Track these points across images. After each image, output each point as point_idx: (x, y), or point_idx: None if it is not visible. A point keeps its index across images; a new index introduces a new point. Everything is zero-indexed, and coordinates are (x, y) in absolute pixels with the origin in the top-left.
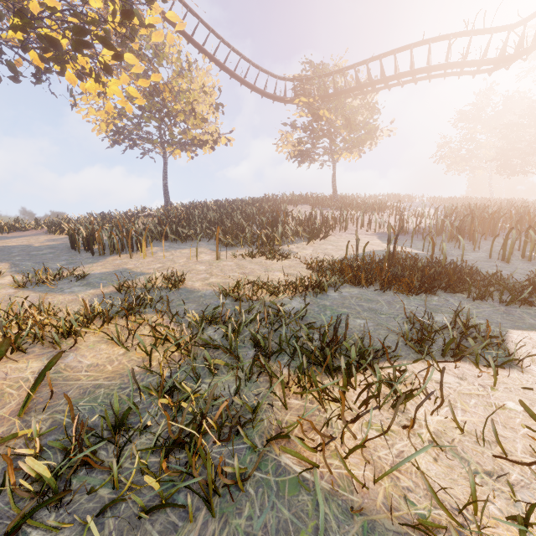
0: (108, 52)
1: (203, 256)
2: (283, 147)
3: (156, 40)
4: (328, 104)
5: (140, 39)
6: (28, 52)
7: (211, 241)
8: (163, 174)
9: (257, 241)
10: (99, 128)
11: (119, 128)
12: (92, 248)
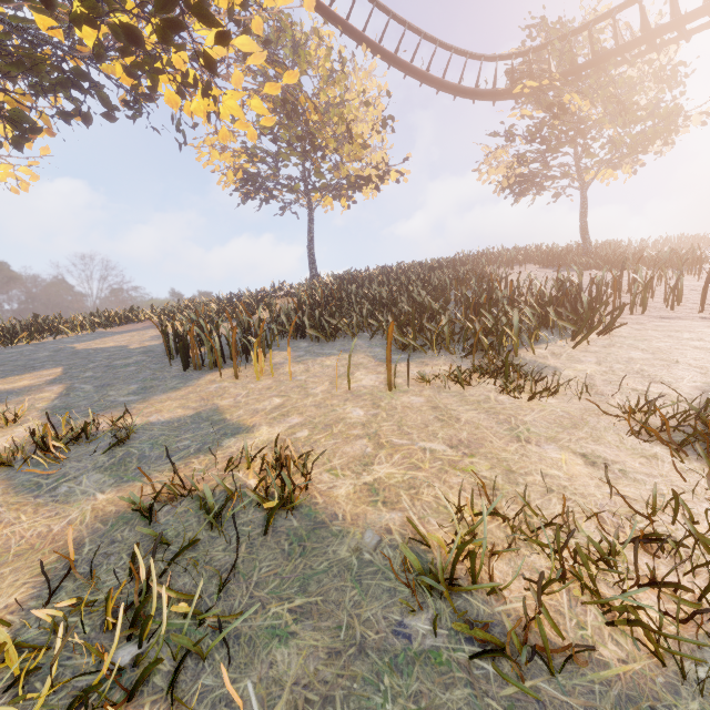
0: (213, 39)
1: (362, 376)
2: (490, 173)
3: (284, 1)
4: (576, 85)
5: (276, 45)
6: (103, 60)
7: (376, 338)
8: (308, 234)
9: (464, 341)
10: (226, 179)
11: (250, 175)
12: (185, 357)
